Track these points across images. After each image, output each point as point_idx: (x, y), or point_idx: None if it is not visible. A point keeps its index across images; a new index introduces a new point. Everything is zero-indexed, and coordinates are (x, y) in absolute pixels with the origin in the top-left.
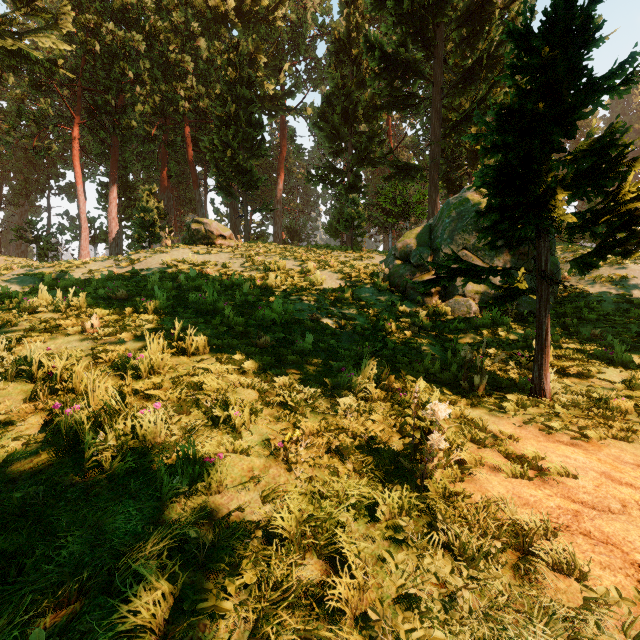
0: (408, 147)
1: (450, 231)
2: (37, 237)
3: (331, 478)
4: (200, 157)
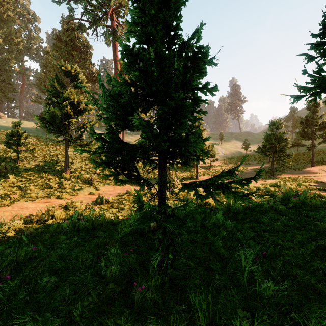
0: None
1: None
2: None
3: None
4: None
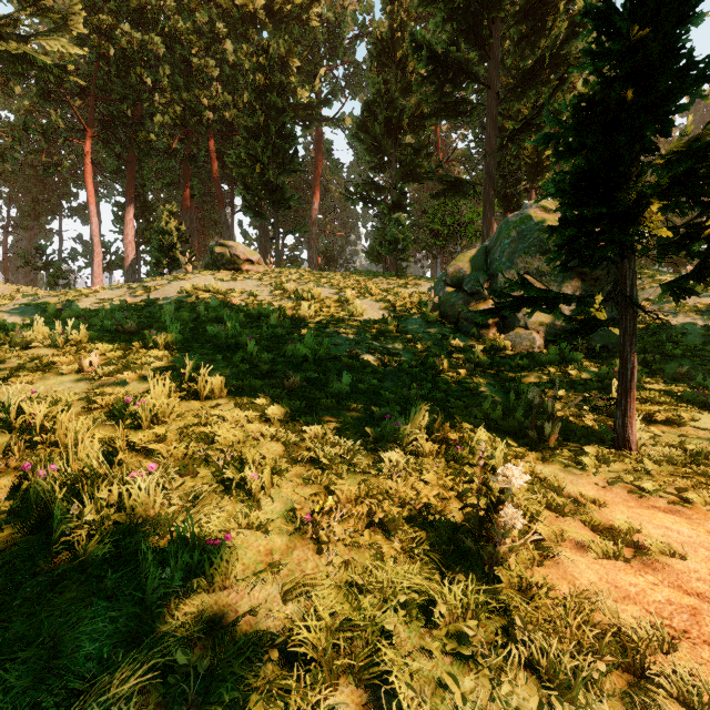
0: (459, 161)
1: (510, 253)
2: (46, 263)
3: (373, 563)
4: (226, 173)
